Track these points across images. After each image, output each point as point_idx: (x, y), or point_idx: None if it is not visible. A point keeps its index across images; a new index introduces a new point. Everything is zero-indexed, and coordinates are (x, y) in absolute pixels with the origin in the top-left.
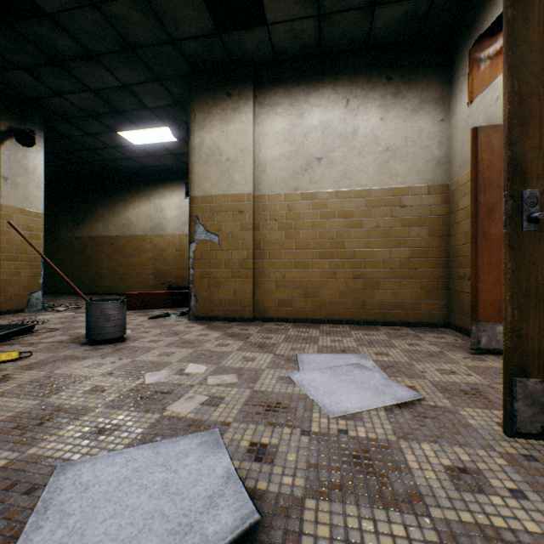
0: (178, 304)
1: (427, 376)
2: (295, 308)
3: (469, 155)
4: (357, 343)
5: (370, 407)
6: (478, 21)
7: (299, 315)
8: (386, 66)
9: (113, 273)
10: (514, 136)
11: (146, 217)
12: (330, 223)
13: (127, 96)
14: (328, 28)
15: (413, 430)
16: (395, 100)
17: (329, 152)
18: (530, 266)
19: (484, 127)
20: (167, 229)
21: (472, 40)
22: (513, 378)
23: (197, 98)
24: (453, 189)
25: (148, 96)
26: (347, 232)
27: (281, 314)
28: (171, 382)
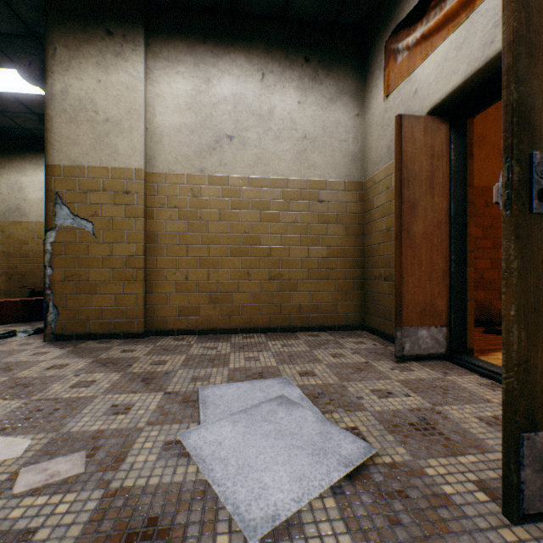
0: (38, 316)
1: (366, 406)
2: (201, 316)
3: (385, 152)
4: (277, 360)
5: (311, 494)
6: (396, 12)
7: (206, 325)
8: (304, 45)
9: None
10: (521, 70)
11: None
12: (243, 214)
13: None
14: None
15: (385, 538)
16: (313, 85)
17: (242, 131)
18: (539, 266)
19: (408, 116)
20: (30, 214)
21: (388, 32)
22: (520, 435)
23: (59, 26)
24: (368, 187)
25: None
26: (262, 226)
27: (183, 324)
28: None
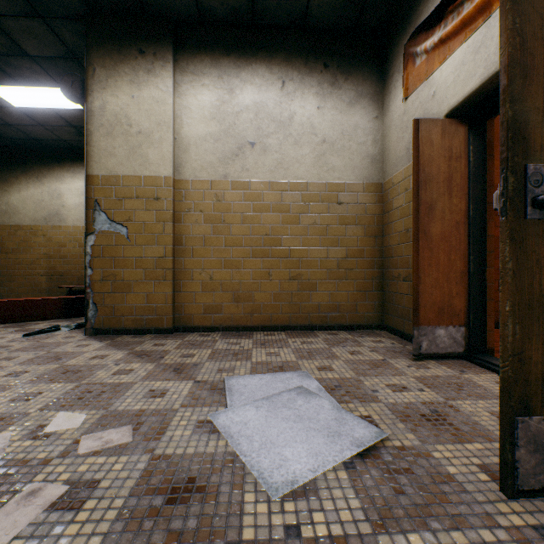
0: (77, 313)
1: (380, 398)
2: (224, 314)
3: (404, 153)
4: (296, 356)
5: (326, 467)
6: (414, 15)
7: (229, 323)
8: (323, 52)
9: None
10: (516, 90)
11: (37, 203)
12: (264, 217)
13: None
14: None
15: (390, 503)
16: (332, 90)
17: (263, 137)
18: (533, 266)
19: (425, 119)
20: (68, 219)
21: (407, 35)
22: (515, 418)
23: (97, 48)
24: (387, 189)
25: (26, 38)
26: (283, 228)
27: (208, 322)
28: (8, 459)
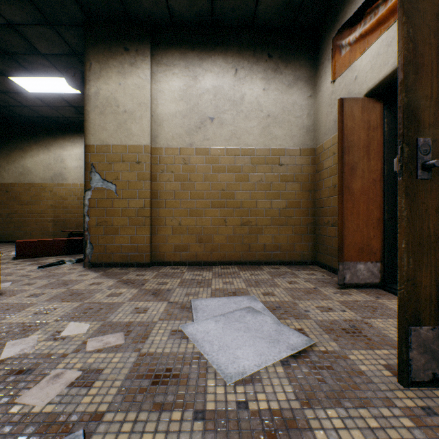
0: (77, 251)
1: (311, 316)
2: (190, 252)
3: (332, 125)
4: (246, 284)
5: (267, 363)
6: (340, 15)
7: (194, 259)
8: (268, 45)
9: (8, 220)
10: (409, 83)
11: (45, 166)
12: (221, 176)
13: (15, 37)
14: (220, 0)
15: (314, 389)
16: (275, 75)
17: (220, 113)
18: (423, 214)
19: (348, 98)
20: (68, 178)
21: (334, 31)
22: (409, 327)
23: (93, 48)
24: (319, 153)
25: (40, 40)
26: (236, 185)
27: (178, 258)
28: (37, 353)
